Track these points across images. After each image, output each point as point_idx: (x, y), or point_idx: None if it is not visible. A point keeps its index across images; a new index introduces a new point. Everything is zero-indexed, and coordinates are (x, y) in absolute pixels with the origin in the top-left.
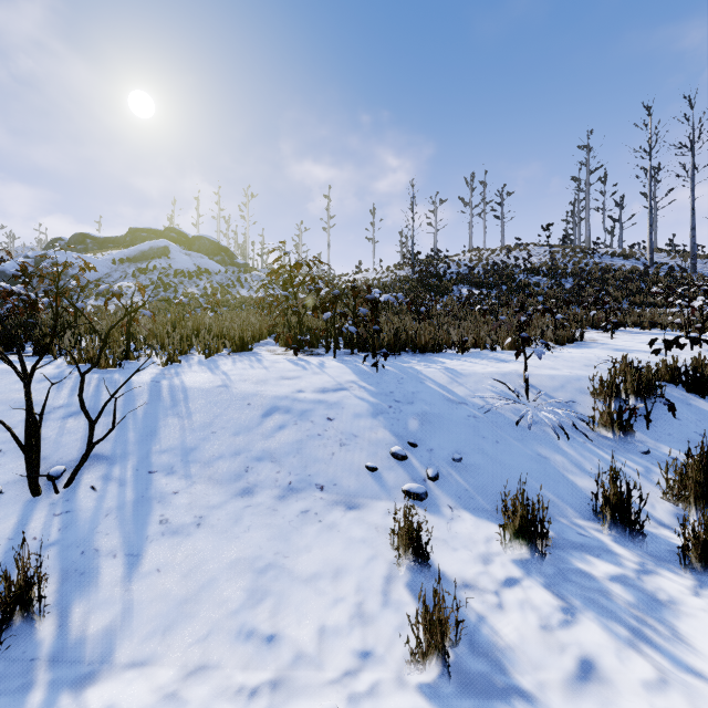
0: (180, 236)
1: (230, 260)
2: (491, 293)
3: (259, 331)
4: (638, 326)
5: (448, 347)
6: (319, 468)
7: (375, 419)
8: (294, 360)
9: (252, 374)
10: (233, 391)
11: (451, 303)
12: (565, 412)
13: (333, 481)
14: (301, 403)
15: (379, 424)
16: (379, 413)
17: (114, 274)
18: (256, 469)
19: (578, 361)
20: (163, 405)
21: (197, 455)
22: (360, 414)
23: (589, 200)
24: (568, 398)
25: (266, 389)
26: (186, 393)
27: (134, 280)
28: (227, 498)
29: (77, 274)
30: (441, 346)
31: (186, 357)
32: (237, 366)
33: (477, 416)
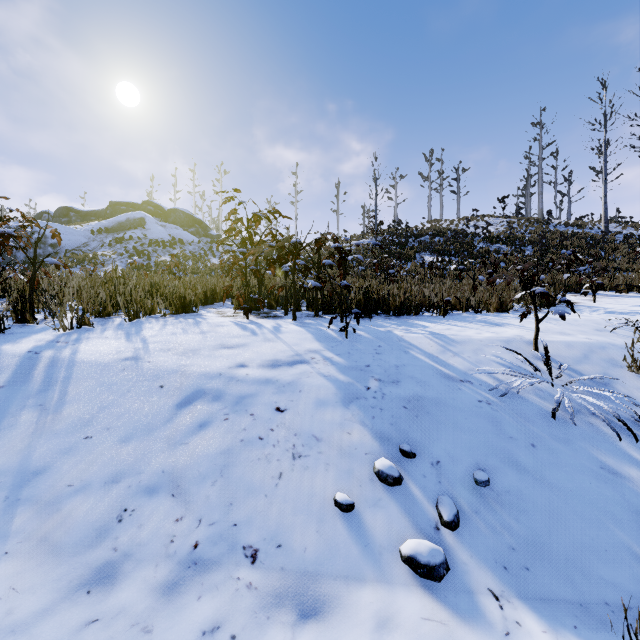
0: (157, 209)
1: (204, 232)
2: (453, 260)
3: (213, 291)
4: (612, 290)
5: (424, 310)
6: (253, 507)
7: (347, 409)
8: (244, 322)
9: (181, 341)
10: (144, 365)
11: (415, 269)
12: (614, 394)
13: (276, 538)
14: (239, 383)
15: (354, 417)
16: (353, 398)
17: (91, 244)
18: (138, 514)
19: (584, 324)
20: (25, 389)
21: (40, 485)
22: (324, 400)
23: (541, 174)
24: (599, 373)
25: (192, 363)
26: (71, 369)
27: (110, 249)
28: (53, 598)
29: (56, 243)
30: (418, 308)
31: (105, 320)
32: (165, 331)
33: (491, 401)
